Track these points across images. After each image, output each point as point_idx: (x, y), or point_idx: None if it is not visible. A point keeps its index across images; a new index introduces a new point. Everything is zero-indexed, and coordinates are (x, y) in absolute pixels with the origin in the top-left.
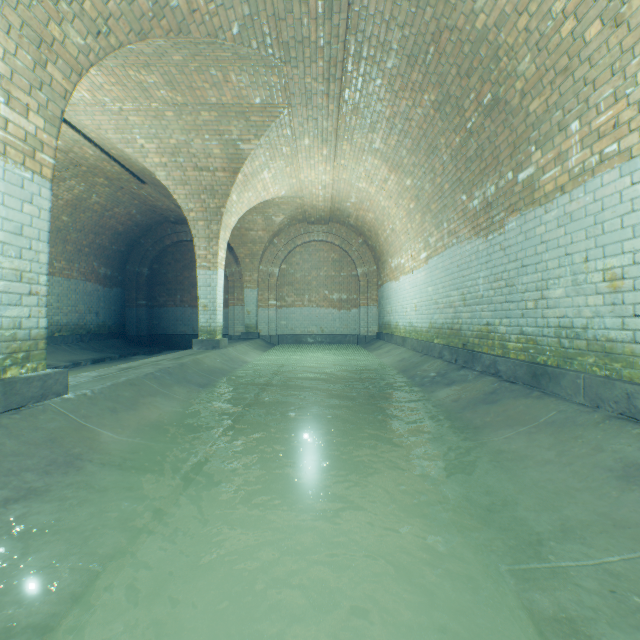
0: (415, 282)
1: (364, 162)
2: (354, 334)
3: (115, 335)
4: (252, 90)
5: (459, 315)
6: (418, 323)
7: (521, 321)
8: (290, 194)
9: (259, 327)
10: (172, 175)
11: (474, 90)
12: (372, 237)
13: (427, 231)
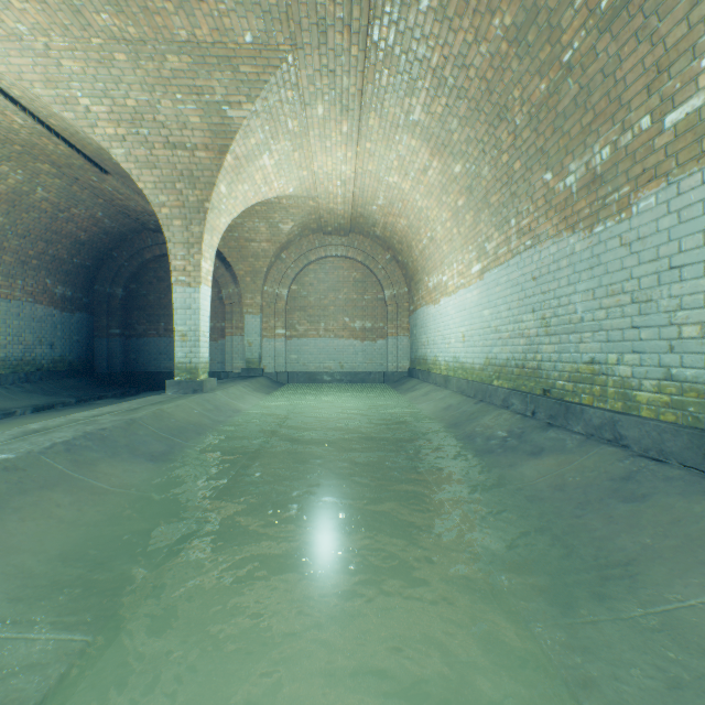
0: (463, 304)
1: (397, 144)
2: (380, 370)
3: (78, 373)
4: (239, 18)
5: (537, 348)
6: (467, 358)
7: (668, 358)
8: (300, 192)
9: (263, 362)
10: (134, 154)
11: None
12: (403, 251)
13: (483, 234)
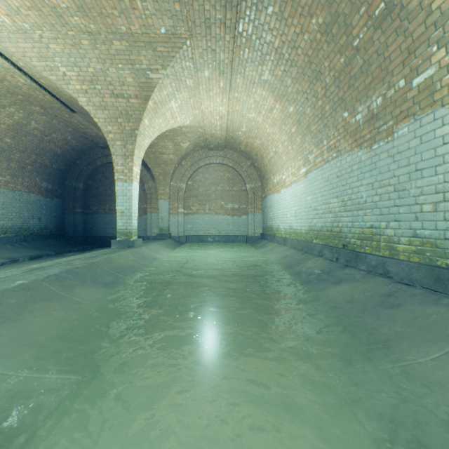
0: (295, 193)
1: (254, 94)
2: (244, 235)
3: (55, 236)
4: (157, 19)
5: (339, 219)
6: (297, 226)
7: (415, 224)
8: (194, 124)
9: (170, 229)
10: (92, 101)
11: (365, 3)
12: (258, 160)
13: (307, 150)
